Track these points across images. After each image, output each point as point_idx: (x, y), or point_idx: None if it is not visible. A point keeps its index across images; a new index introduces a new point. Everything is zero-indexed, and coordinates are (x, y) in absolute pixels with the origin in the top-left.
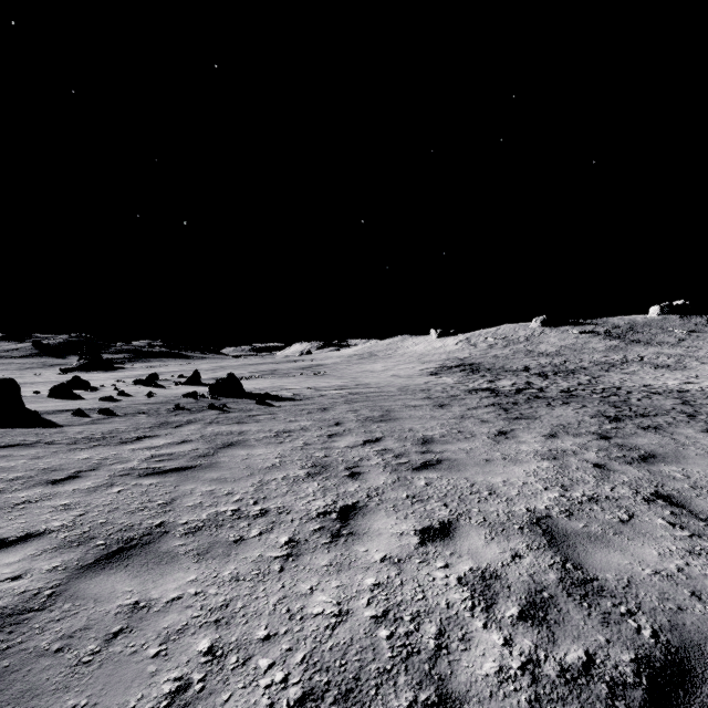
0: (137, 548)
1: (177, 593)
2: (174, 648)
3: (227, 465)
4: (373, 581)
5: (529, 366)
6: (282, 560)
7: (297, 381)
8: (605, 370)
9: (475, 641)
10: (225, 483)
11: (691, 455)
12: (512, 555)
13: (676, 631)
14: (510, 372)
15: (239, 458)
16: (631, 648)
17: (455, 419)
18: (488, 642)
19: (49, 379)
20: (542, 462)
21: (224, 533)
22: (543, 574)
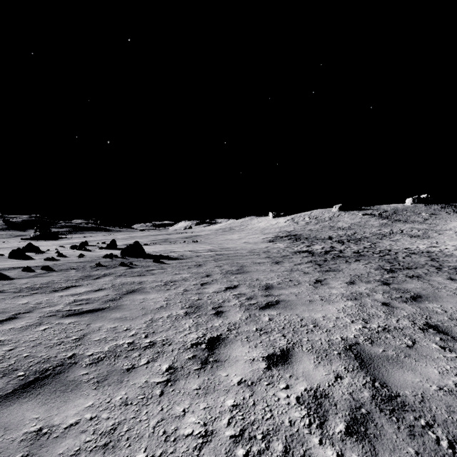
0: (50, 377)
1: (75, 419)
2: None
3: (128, 307)
4: (232, 402)
5: (332, 236)
6: (163, 385)
7: (181, 246)
8: (380, 238)
9: None
10: (125, 321)
11: (444, 295)
12: (335, 377)
13: None
14: (320, 240)
15: (137, 301)
16: None
17: (286, 272)
18: None
19: (12, 246)
20: (347, 302)
21: (119, 363)
22: (359, 392)
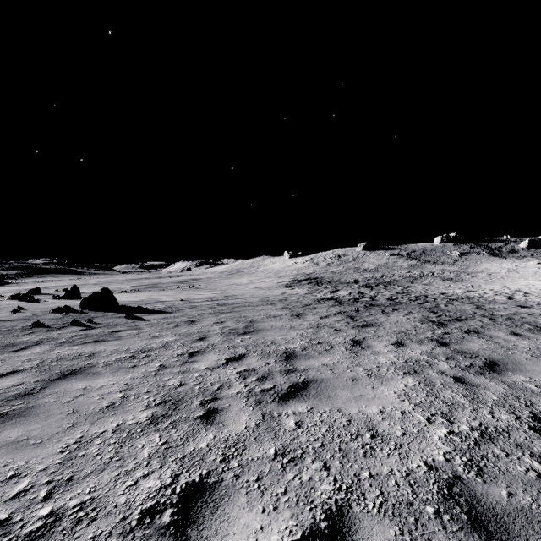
0: None
1: None
2: None
3: (46, 410)
4: None
5: (358, 279)
6: None
7: (173, 293)
8: (411, 282)
9: None
10: (20, 452)
11: (523, 360)
12: None
13: None
14: (345, 284)
15: (70, 395)
16: None
17: (312, 329)
18: None
19: None
20: (407, 379)
21: None
22: None
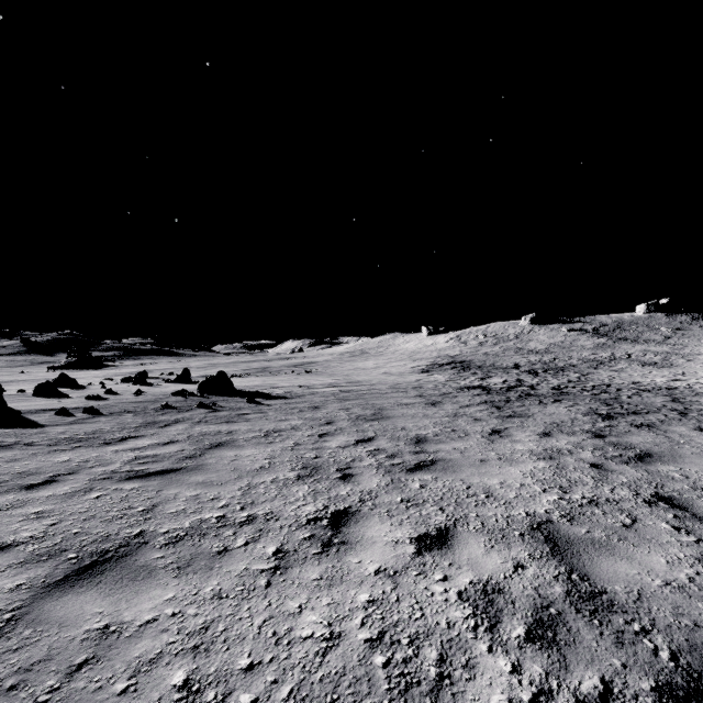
0: (112, 561)
1: (152, 614)
2: (145, 682)
3: (214, 467)
4: (367, 597)
5: (519, 364)
6: (269, 573)
7: (288, 378)
8: (594, 367)
9: (480, 668)
10: (211, 487)
11: (687, 454)
12: (514, 566)
13: (696, 652)
14: (501, 369)
15: (227, 459)
16: (650, 674)
17: (448, 418)
18: (494, 669)
19: (36, 377)
20: (538, 463)
21: (207, 543)
22: (549, 587)
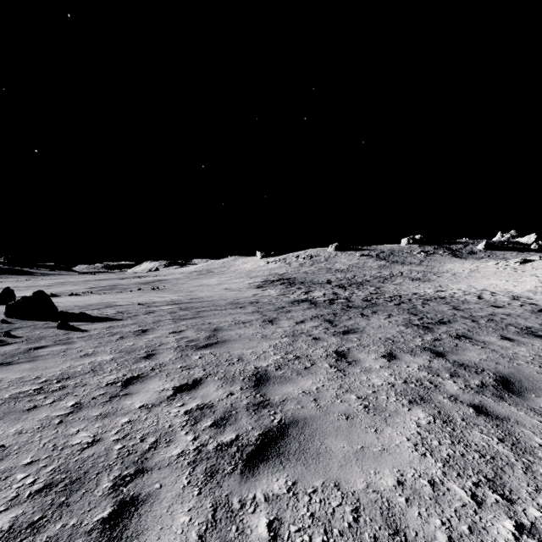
0: None
1: None
2: None
3: None
4: None
5: (330, 280)
6: None
7: (131, 296)
8: (382, 282)
9: None
10: None
11: (535, 374)
12: None
13: None
14: (318, 284)
15: None
16: None
17: (287, 338)
18: None
19: None
20: (416, 412)
21: None
22: None
